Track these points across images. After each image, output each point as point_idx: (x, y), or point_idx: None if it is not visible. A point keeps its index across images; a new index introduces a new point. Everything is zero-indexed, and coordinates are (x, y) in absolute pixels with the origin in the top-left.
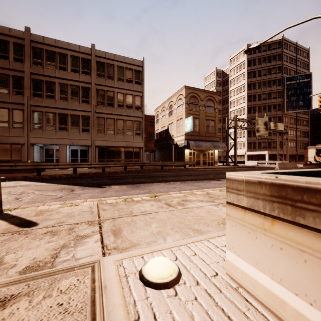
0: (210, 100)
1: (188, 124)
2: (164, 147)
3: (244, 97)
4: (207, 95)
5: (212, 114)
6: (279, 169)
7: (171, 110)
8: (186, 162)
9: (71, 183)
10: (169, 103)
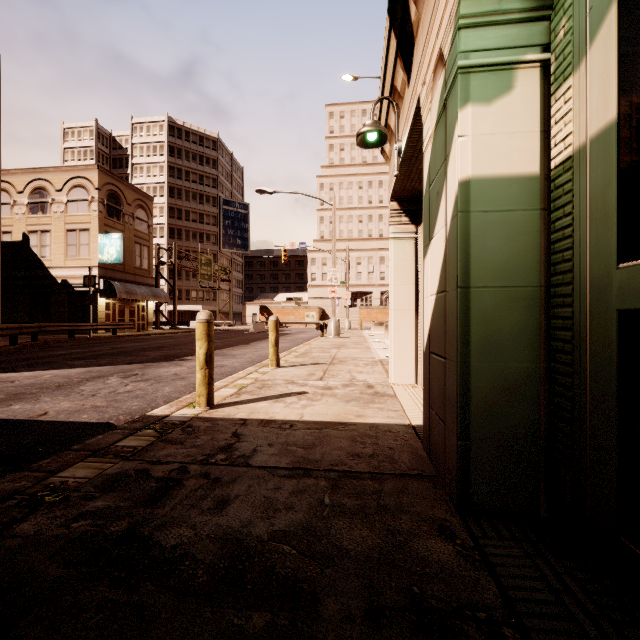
0: (142, 207)
1: (110, 246)
2: (7, 285)
3: (162, 206)
4: (138, 197)
5: (145, 235)
6: (254, 331)
7: (44, 201)
8: (119, 324)
9: (93, 365)
10: (34, 181)
